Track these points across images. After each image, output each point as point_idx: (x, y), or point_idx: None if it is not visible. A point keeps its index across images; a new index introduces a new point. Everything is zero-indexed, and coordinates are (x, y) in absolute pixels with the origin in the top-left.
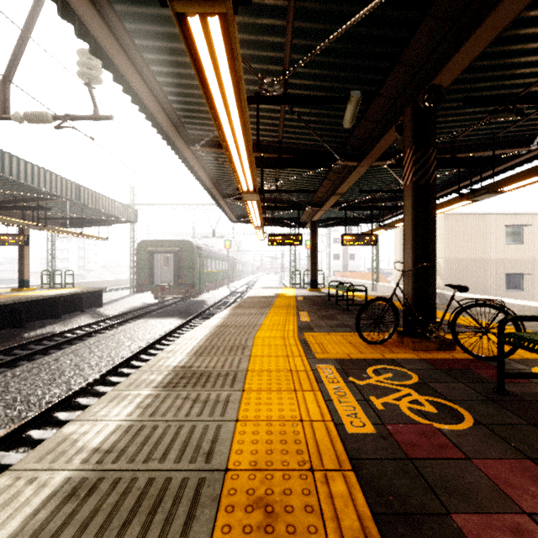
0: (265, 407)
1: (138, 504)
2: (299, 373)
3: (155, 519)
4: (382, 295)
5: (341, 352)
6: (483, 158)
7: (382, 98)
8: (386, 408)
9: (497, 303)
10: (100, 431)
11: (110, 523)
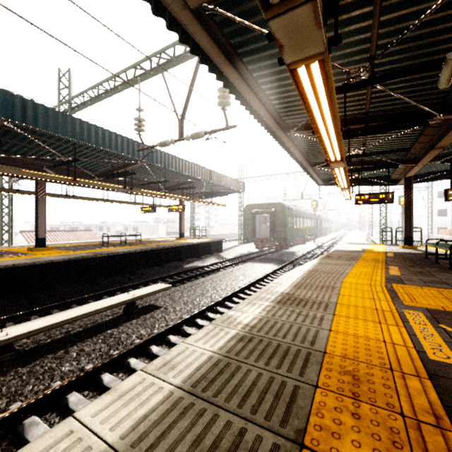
0: (352, 327)
1: (274, 352)
2: (384, 312)
3: (285, 360)
4: None
5: (434, 304)
6: None
7: None
8: None
9: None
10: (246, 317)
11: (262, 355)
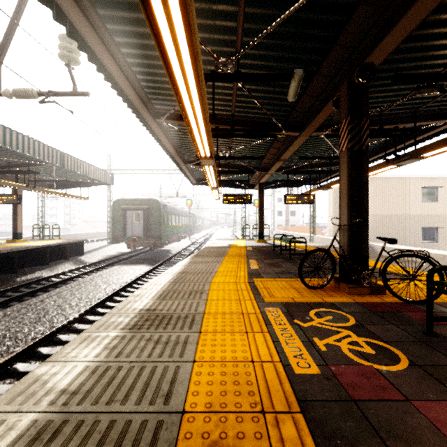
0: (219, 348)
1: None
2: (250, 316)
3: None
4: (318, 245)
5: (286, 296)
6: (406, 129)
7: (320, 76)
8: (328, 349)
9: (422, 254)
10: (69, 372)
11: None
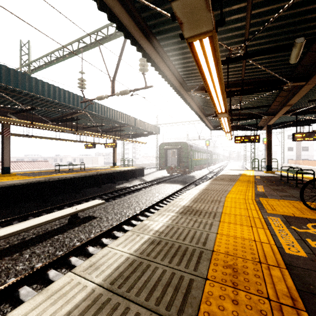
0: (232, 231)
1: (176, 252)
2: (254, 219)
3: (183, 258)
4: None
5: (287, 212)
6: None
7: None
8: None
9: None
10: (157, 225)
11: (167, 255)
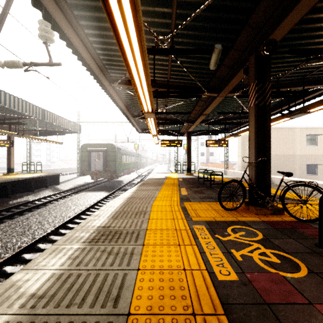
0: (158, 258)
1: None
2: (182, 231)
3: None
4: (231, 177)
5: (209, 216)
6: (297, 91)
7: (234, 51)
8: (243, 259)
9: (312, 184)
10: (39, 279)
11: None
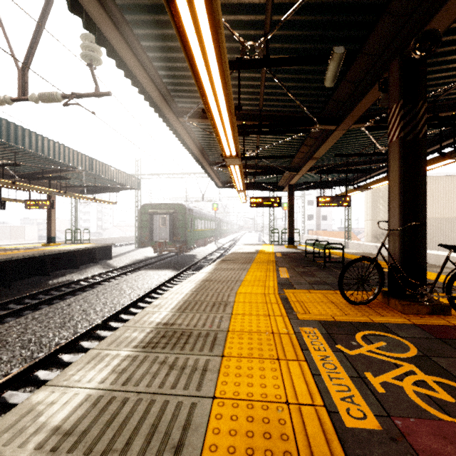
0: (245, 380)
1: None
2: (282, 337)
3: None
4: (356, 252)
5: (324, 313)
6: None
7: (364, 56)
8: (387, 390)
9: None
10: (68, 402)
11: None
